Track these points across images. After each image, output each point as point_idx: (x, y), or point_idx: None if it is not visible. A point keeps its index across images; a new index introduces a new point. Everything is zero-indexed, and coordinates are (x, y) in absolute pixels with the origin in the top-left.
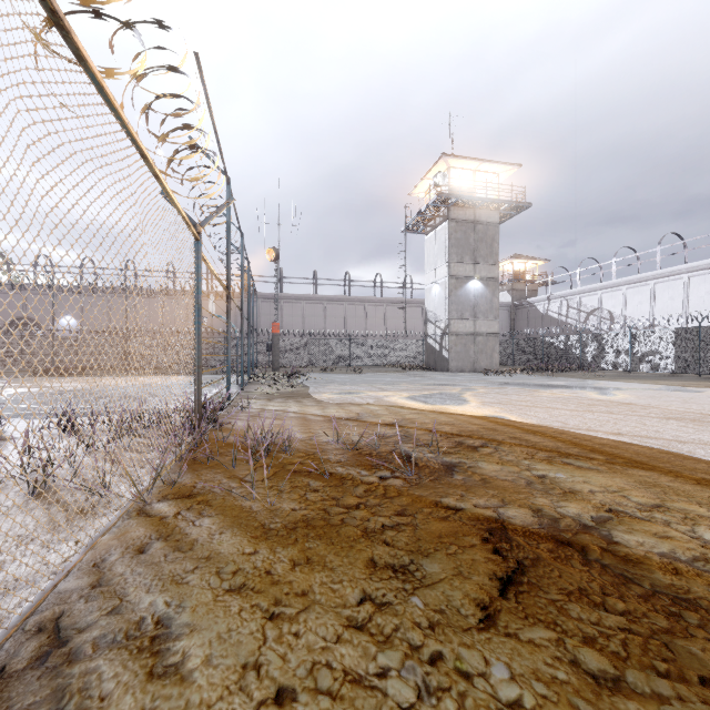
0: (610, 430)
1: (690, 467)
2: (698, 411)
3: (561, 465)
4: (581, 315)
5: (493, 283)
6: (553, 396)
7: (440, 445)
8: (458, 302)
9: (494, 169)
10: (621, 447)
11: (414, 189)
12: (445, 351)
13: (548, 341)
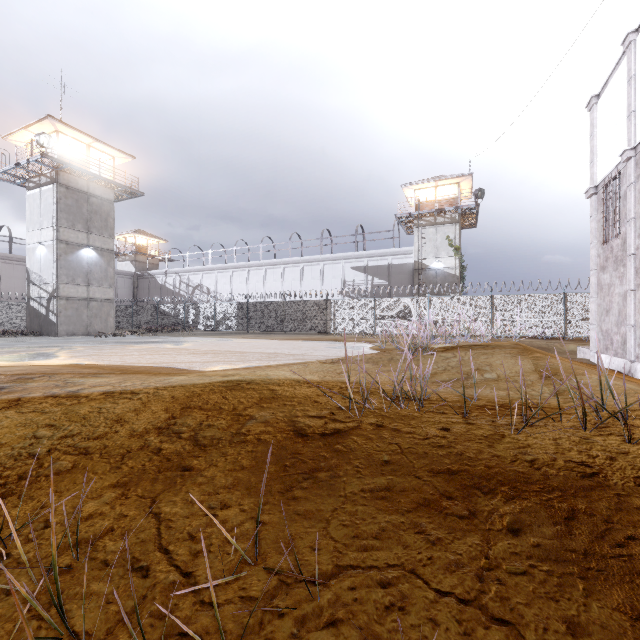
0: (150, 362)
1: (163, 370)
2: (214, 349)
3: (89, 377)
4: (190, 289)
5: (108, 254)
6: (139, 348)
7: (2, 380)
8: (69, 267)
9: (109, 151)
10: (141, 367)
11: (11, 134)
12: (53, 315)
13: (162, 308)
